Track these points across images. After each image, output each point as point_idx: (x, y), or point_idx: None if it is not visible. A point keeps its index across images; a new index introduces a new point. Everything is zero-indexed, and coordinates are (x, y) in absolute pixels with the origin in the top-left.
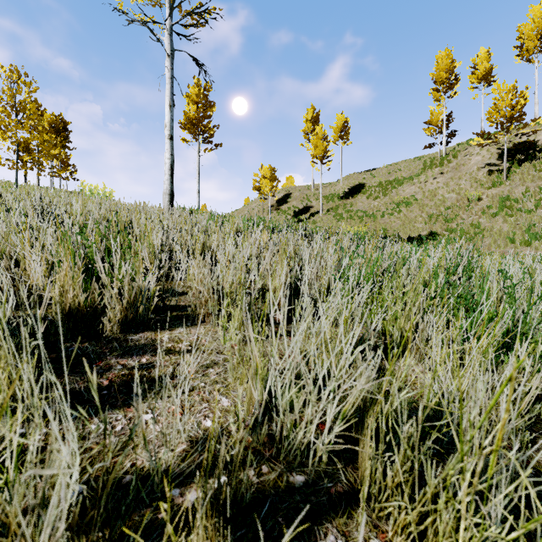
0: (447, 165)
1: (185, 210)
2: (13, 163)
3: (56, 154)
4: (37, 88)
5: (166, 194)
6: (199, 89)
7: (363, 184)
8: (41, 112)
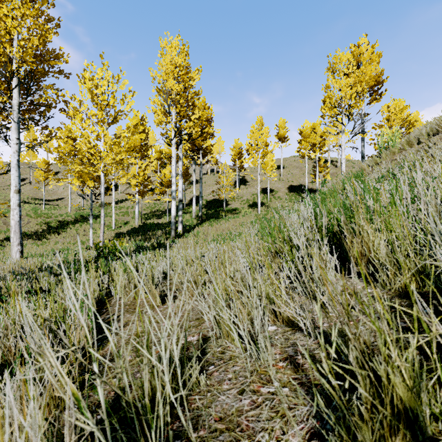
0: None
1: None
2: None
3: None
4: None
5: None
6: None
7: (59, 171)
8: None
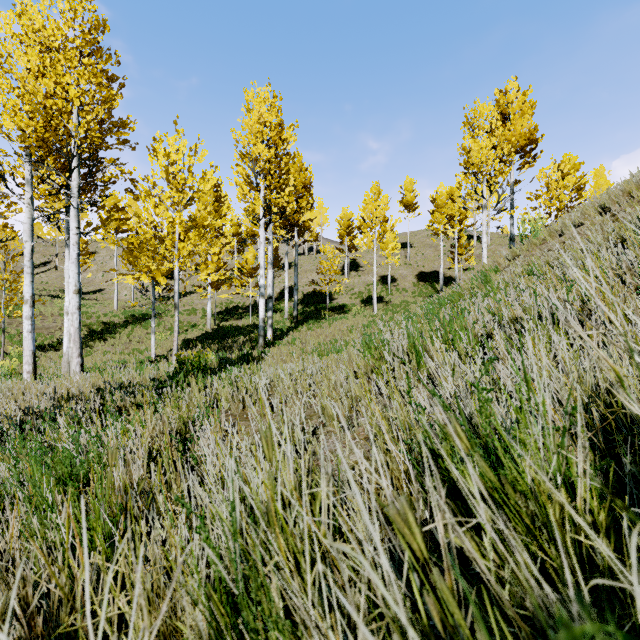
0: None
1: None
2: None
3: None
4: None
5: None
6: None
7: (95, 252)
8: None
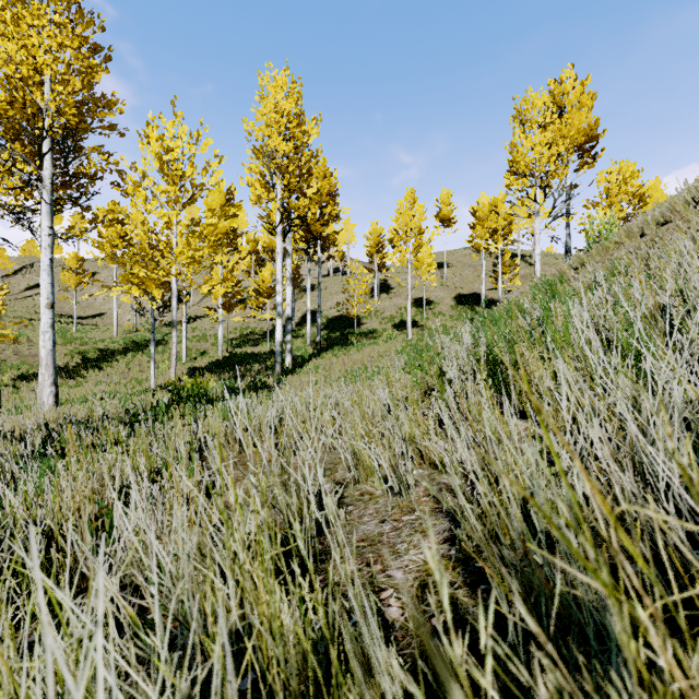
0: None
1: None
2: None
3: None
4: None
5: None
6: None
7: (96, 272)
8: None
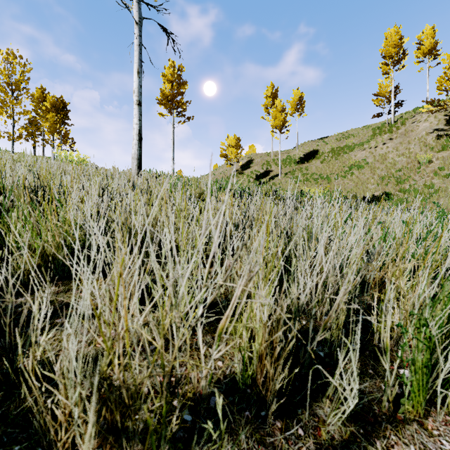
0: (396, 131)
1: (155, 174)
2: (10, 135)
3: (56, 129)
4: (31, 69)
5: (134, 158)
6: (173, 69)
7: (317, 150)
8: (45, 95)
